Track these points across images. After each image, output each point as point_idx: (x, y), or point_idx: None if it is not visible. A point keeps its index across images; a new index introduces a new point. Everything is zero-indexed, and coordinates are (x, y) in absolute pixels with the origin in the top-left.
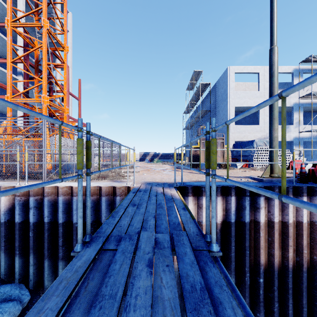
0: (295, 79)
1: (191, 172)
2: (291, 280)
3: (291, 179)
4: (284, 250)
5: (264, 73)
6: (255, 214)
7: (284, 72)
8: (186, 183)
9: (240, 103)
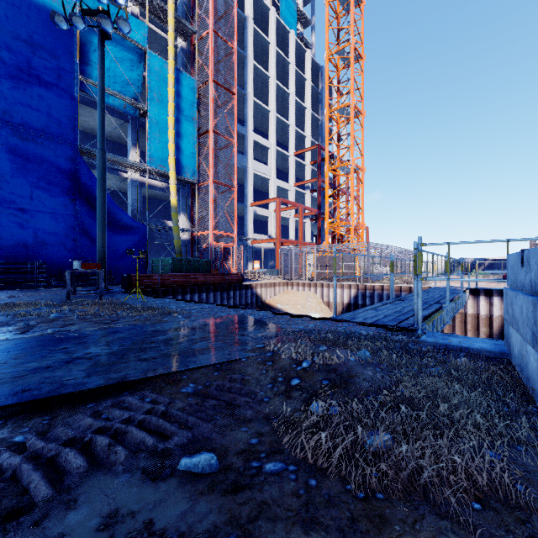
0: None
1: None
2: None
3: None
4: None
5: None
6: None
7: None
8: (482, 288)
9: None
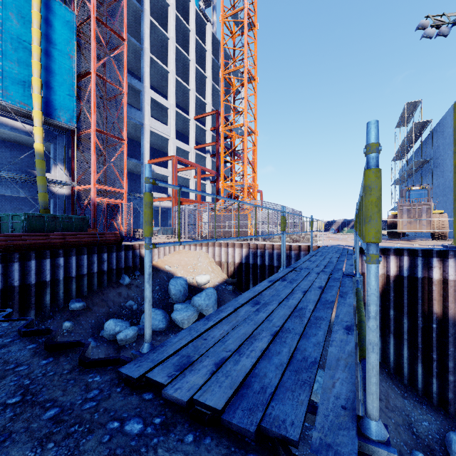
0: None
1: (383, 241)
2: None
3: None
4: None
5: None
6: (429, 272)
7: None
8: None
9: None
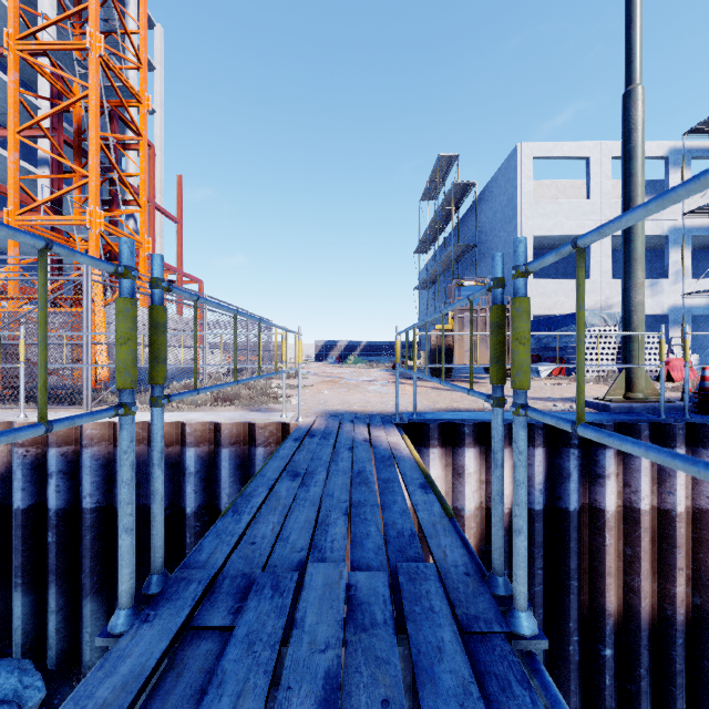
0: (673, 172)
1: (435, 387)
2: (683, 653)
3: (678, 404)
4: (663, 580)
5: (602, 157)
6: (594, 491)
7: (648, 155)
8: (425, 413)
9: (547, 228)
